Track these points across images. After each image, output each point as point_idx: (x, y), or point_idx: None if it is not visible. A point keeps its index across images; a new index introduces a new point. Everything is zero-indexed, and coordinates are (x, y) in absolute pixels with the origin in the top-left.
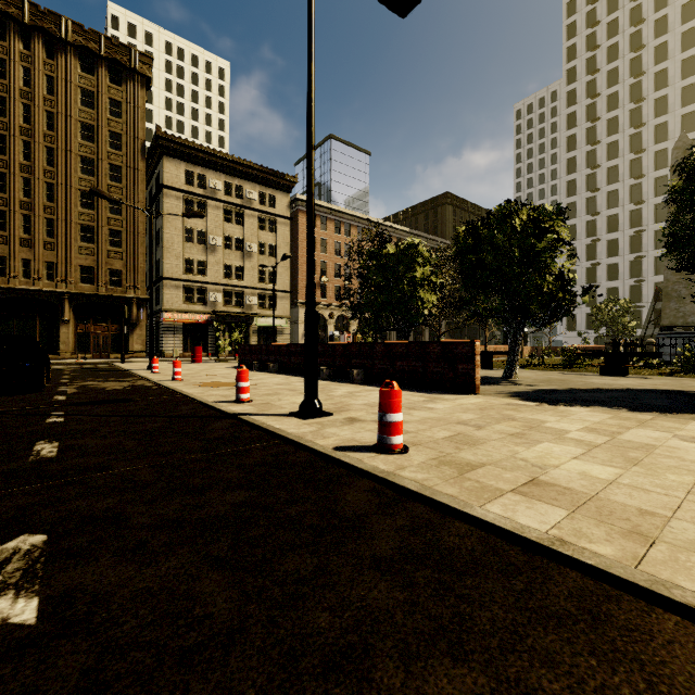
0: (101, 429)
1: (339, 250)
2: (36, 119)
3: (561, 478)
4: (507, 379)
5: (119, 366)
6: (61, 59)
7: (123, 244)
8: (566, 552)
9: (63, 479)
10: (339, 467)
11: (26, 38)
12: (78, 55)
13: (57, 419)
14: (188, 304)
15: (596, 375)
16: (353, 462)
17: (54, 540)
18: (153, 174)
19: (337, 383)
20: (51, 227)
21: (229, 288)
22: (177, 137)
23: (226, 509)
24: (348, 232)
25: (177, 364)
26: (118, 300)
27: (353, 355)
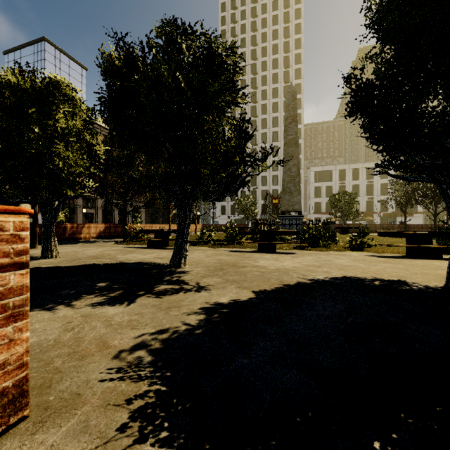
0: None
1: None
2: None
3: None
4: (174, 270)
5: None
6: None
7: None
8: None
9: None
10: None
11: None
12: None
13: None
14: None
15: (255, 251)
16: None
17: None
18: None
19: None
20: None
21: None
22: None
23: None
24: None
25: None
26: None
27: None
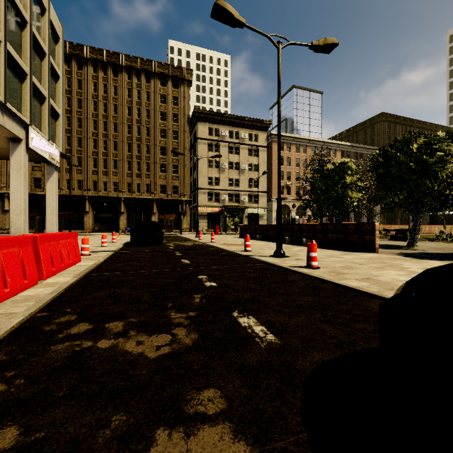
0: (197, 257)
1: (299, 163)
2: (142, 115)
3: (381, 278)
4: (409, 247)
5: (181, 236)
6: (152, 82)
7: (179, 172)
8: (358, 289)
9: (199, 267)
10: (289, 271)
11: (138, 76)
12: (159, 78)
13: (179, 254)
14: (210, 202)
15: None
16: (295, 269)
17: (209, 277)
18: (192, 132)
19: (294, 246)
20: (148, 166)
21: (231, 192)
22: (204, 110)
23: (251, 276)
24: (305, 151)
25: (213, 234)
26: (177, 201)
27: (304, 230)
